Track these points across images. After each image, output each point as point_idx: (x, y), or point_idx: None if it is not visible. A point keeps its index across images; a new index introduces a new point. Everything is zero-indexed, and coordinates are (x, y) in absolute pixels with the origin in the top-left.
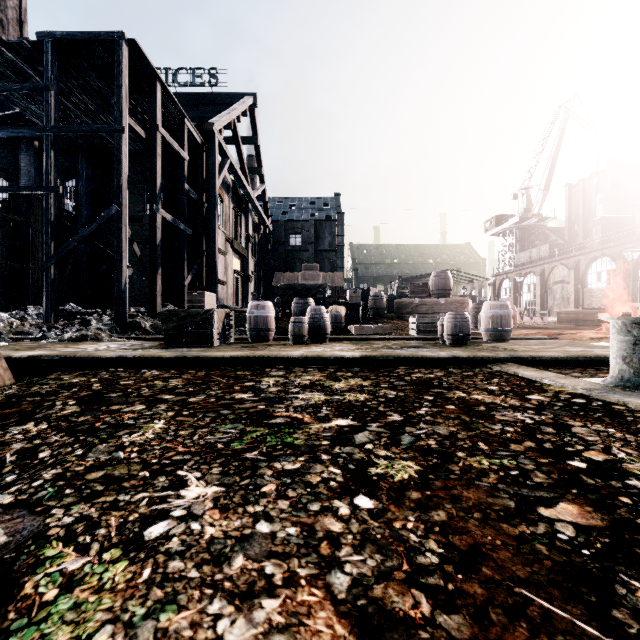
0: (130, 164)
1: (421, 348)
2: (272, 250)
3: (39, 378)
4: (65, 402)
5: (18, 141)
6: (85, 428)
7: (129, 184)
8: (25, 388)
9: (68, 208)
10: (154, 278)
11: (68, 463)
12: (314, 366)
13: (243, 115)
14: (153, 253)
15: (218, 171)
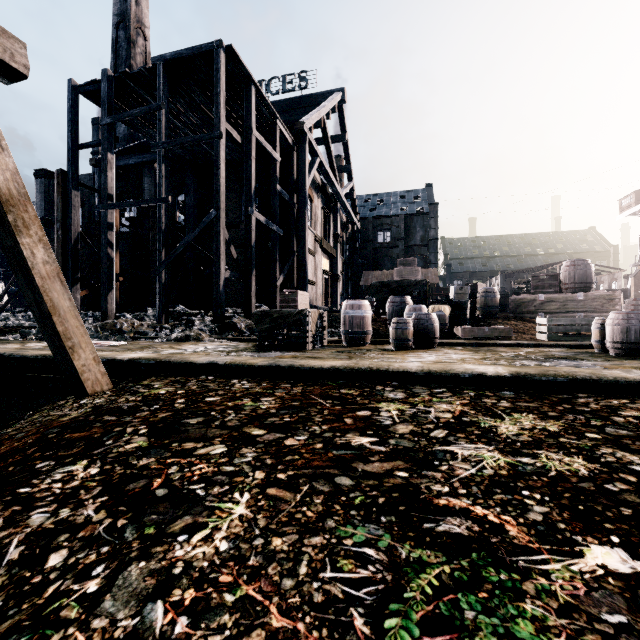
0: (229, 174)
1: (578, 360)
2: (360, 249)
3: (133, 384)
4: (136, 429)
5: (143, 166)
6: (137, 494)
7: (228, 192)
8: (114, 398)
9: (180, 220)
10: (249, 279)
11: (55, 633)
12: (440, 385)
13: (332, 112)
14: (248, 255)
15: (308, 170)
